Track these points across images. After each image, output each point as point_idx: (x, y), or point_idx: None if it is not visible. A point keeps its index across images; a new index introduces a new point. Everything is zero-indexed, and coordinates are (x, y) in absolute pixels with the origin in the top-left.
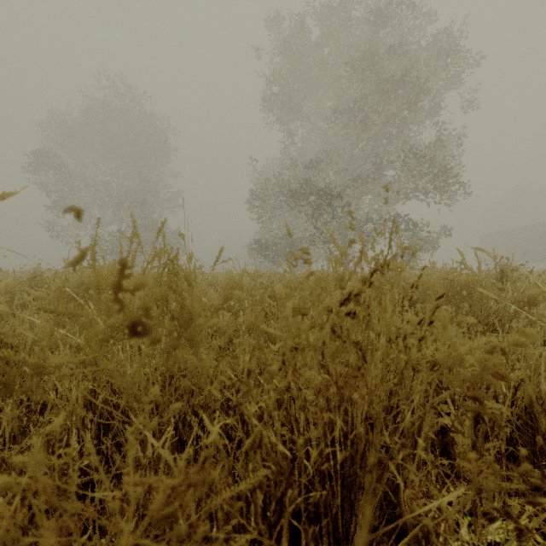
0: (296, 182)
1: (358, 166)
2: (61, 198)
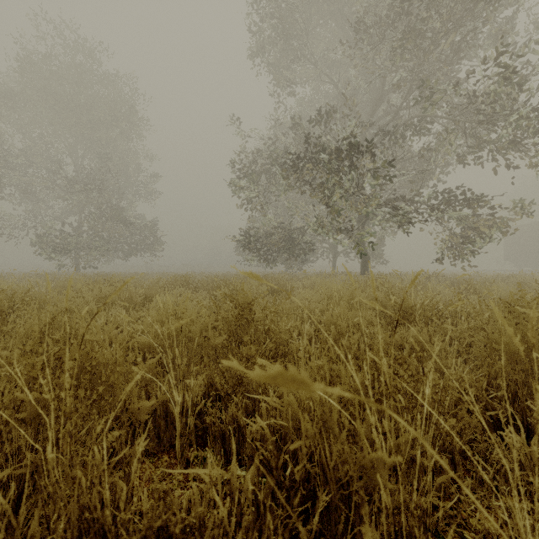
0: (296, 147)
1: (384, 124)
2: None
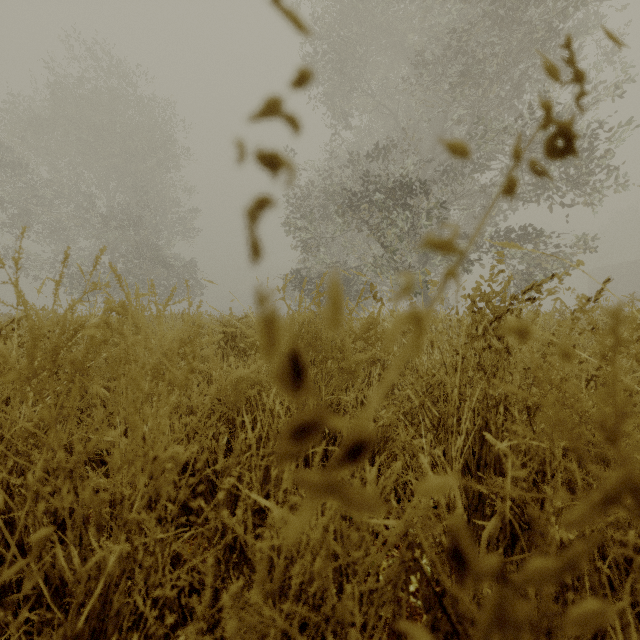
0: (353, 183)
1: (445, 159)
2: (22, 213)
